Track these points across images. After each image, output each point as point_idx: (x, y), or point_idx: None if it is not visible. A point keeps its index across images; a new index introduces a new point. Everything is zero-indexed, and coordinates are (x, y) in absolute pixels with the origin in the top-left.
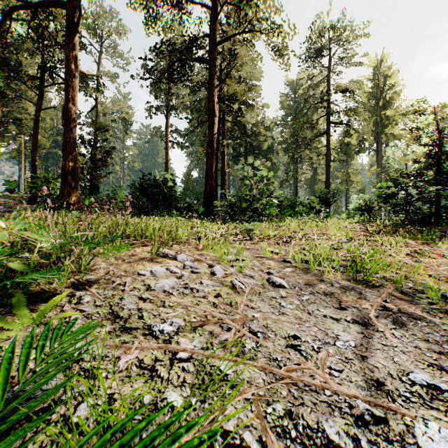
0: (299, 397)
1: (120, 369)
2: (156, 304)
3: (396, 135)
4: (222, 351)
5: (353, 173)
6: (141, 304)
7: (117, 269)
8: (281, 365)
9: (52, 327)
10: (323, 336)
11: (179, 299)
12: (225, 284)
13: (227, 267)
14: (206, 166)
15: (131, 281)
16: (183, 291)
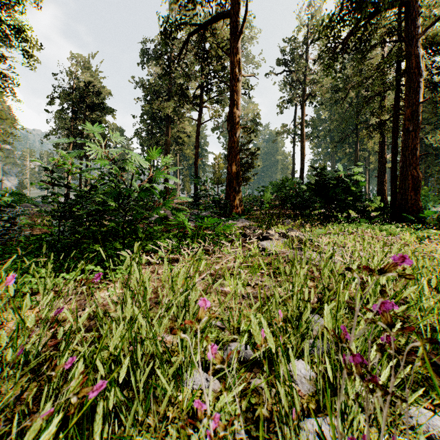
0: None
1: None
2: None
3: None
4: None
5: None
6: None
7: None
8: None
9: None
10: None
11: None
12: None
13: None
14: (404, 150)
15: None
16: None
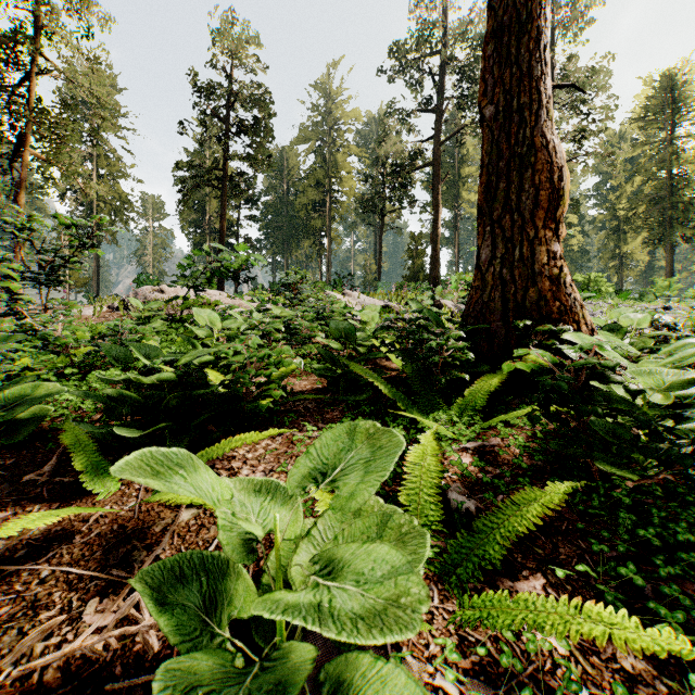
0: None
1: None
2: None
3: None
4: None
5: None
6: None
7: None
8: None
9: None
10: None
11: None
12: None
13: None
14: None
15: None
16: None
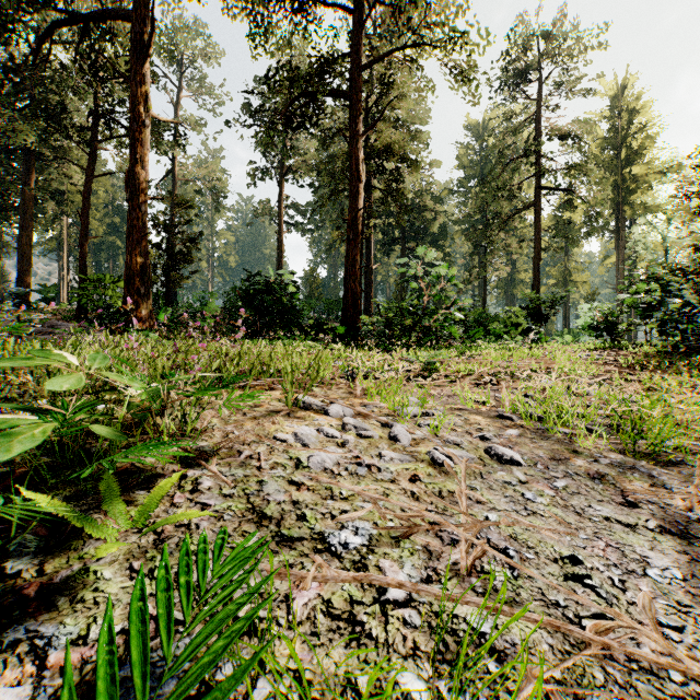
0: (628, 683)
1: (298, 620)
2: (319, 493)
3: (649, 206)
4: (458, 586)
5: (577, 269)
6: (296, 494)
7: (239, 429)
8: (569, 615)
9: (164, 534)
10: (619, 558)
11: (354, 484)
12: (419, 458)
13: (412, 427)
14: (347, 260)
15: (266, 451)
16: (355, 470)
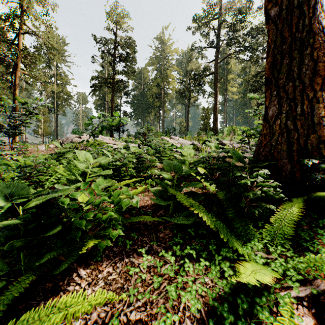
0: None
1: None
2: None
3: None
4: None
5: None
6: None
7: None
8: None
9: None
10: None
11: None
12: None
13: None
14: None
15: None
16: None
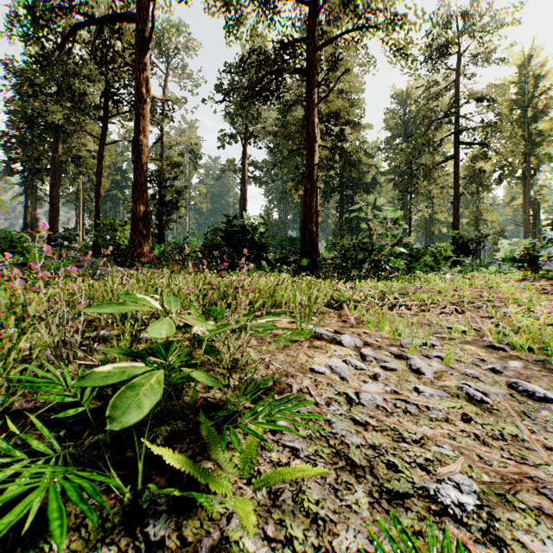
0: None
1: None
2: (387, 434)
3: (552, 156)
4: None
5: (487, 210)
6: (368, 436)
7: (275, 360)
8: None
9: (273, 486)
10: None
11: (414, 424)
12: (452, 393)
13: (422, 358)
14: (304, 206)
15: (312, 384)
16: (406, 408)
